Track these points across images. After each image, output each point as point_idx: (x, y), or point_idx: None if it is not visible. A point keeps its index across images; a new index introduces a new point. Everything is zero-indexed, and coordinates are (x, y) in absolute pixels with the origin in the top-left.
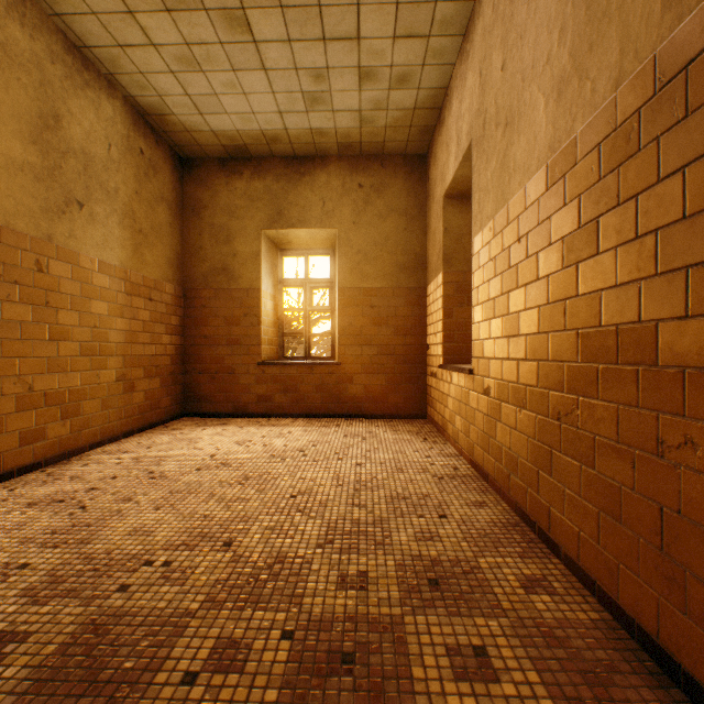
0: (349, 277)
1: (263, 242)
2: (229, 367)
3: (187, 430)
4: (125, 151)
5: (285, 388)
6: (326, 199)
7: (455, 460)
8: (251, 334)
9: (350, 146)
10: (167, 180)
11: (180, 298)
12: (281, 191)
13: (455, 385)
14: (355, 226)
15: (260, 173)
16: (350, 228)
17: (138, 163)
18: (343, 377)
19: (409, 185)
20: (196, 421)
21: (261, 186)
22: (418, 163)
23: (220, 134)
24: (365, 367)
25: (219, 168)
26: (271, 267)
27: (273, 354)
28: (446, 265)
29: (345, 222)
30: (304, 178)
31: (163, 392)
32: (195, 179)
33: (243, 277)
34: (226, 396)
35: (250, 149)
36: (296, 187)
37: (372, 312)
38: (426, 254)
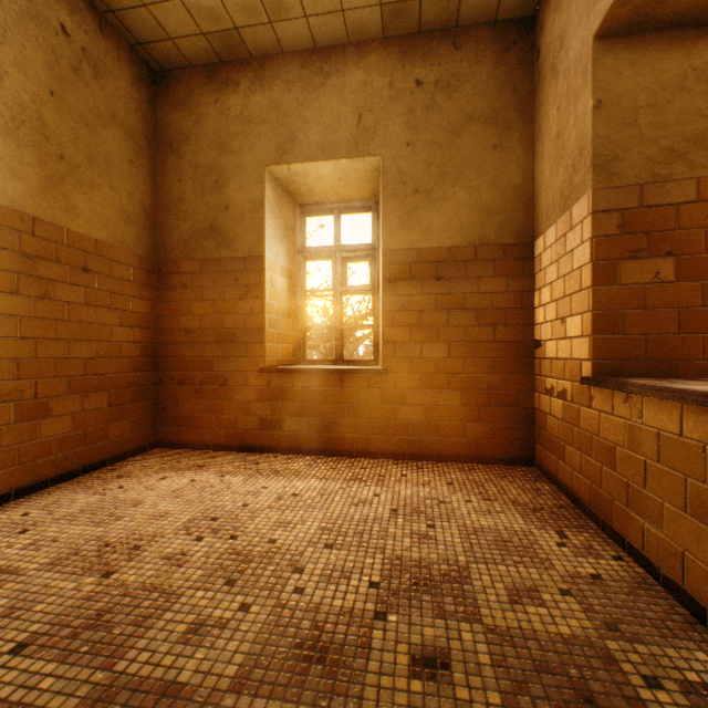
0: (399, 232)
1: (269, 187)
2: (219, 376)
3: (135, 480)
4: (22, 15)
5: (300, 409)
6: (362, 110)
7: (707, 657)
8: (250, 326)
9: (401, 12)
10: (124, 94)
11: (152, 274)
12: (293, 105)
13: (665, 432)
14: (410, 148)
15: (263, 80)
16: (401, 152)
17: (54, 45)
18: (391, 394)
19: (502, 72)
20: (166, 458)
21: (264, 100)
22: (517, 33)
23: (193, 7)
24: (427, 378)
25: (205, 80)
26: (283, 228)
27: (287, 356)
28: (599, 176)
29: (394, 144)
30: (328, 81)
31: (114, 413)
32: (172, 100)
33: (239, 240)
34: (214, 419)
35: (245, 37)
36: (317, 96)
37: (438, 288)
38: (531, 187)
